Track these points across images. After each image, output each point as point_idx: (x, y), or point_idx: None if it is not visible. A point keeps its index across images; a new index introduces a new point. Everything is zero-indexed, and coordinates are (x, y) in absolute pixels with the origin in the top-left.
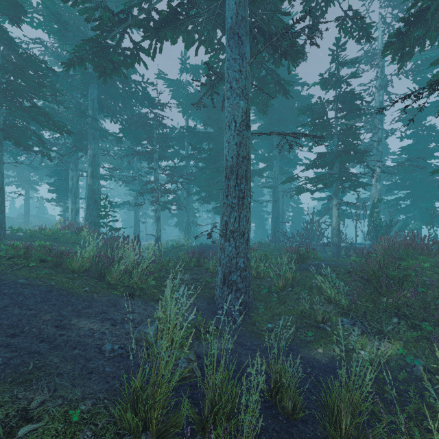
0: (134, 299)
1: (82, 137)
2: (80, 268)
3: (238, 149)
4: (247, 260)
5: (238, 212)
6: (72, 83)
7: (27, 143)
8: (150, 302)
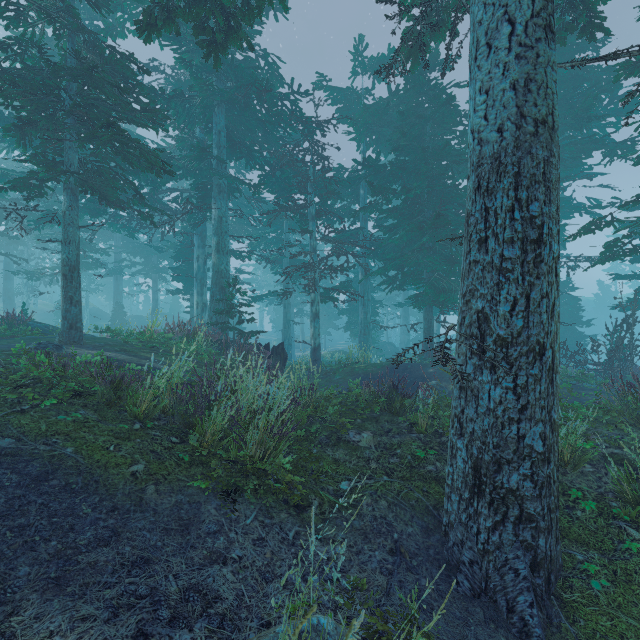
0: (235, 509)
1: (207, 194)
2: (150, 411)
3: (520, 101)
4: (552, 430)
5: (522, 286)
6: (190, 111)
7: (115, 197)
8: (279, 511)
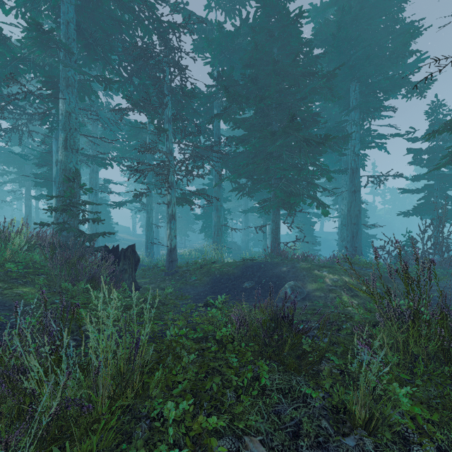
0: None
1: (58, 92)
2: None
3: None
4: None
5: None
6: None
7: None
8: None
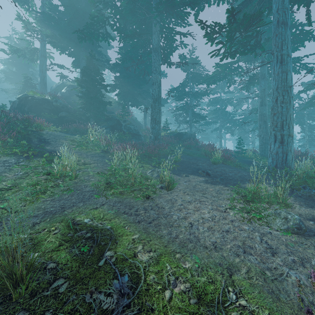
0: None
1: None
2: None
3: None
4: None
5: None
6: None
7: None
8: None
